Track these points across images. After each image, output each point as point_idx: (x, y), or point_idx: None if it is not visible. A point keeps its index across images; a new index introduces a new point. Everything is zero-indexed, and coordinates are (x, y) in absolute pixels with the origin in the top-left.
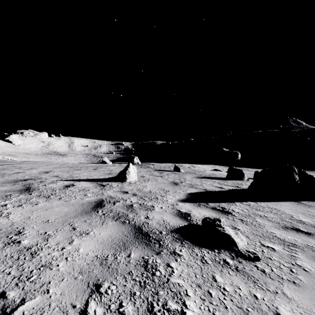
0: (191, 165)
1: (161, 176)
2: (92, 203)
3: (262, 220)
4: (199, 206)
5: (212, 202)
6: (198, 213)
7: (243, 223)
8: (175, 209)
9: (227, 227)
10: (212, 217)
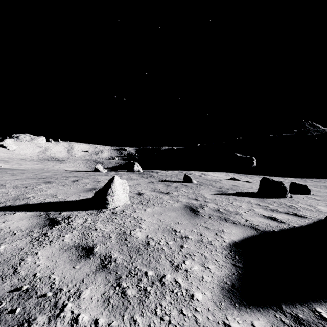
0: (202, 173)
1: (167, 193)
2: None
3: None
4: None
5: (319, 297)
6: None
7: None
8: None
9: None
10: None
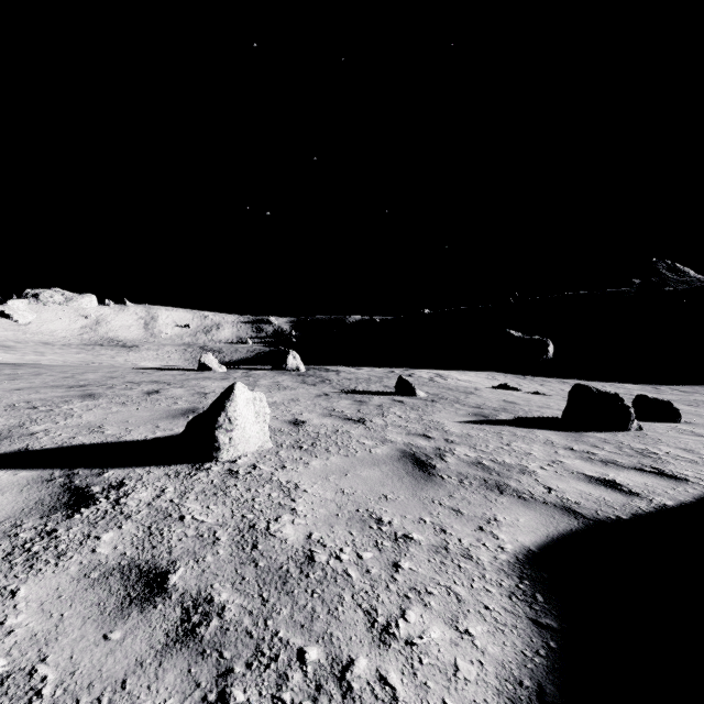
0: (435, 373)
1: (360, 421)
2: None
3: None
4: None
5: None
6: None
7: None
8: None
9: None
10: None
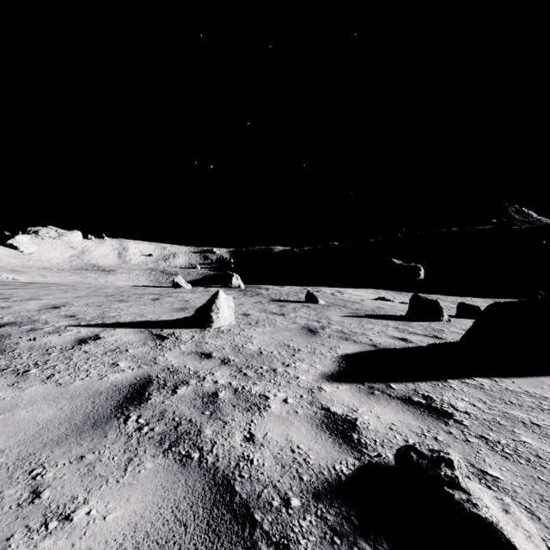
0: (336, 290)
1: (282, 315)
2: (121, 390)
3: (536, 438)
4: (371, 394)
5: (398, 381)
6: (373, 417)
7: (495, 453)
8: (319, 405)
9: (472, 483)
10: (425, 447)
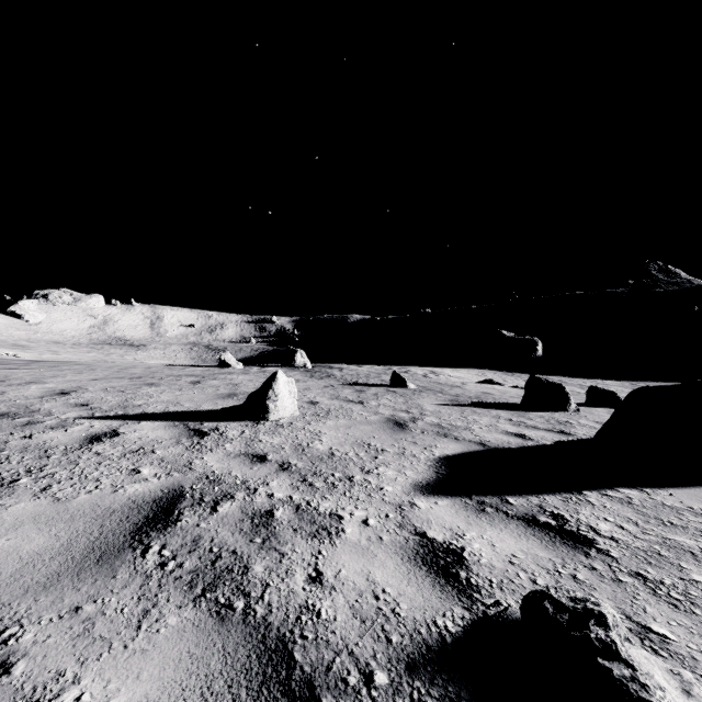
0: (430, 370)
1: (360, 403)
2: (141, 508)
3: None
4: (481, 512)
5: (516, 493)
6: (487, 546)
7: (659, 599)
8: (411, 528)
9: (635, 649)
10: (564, 594)
